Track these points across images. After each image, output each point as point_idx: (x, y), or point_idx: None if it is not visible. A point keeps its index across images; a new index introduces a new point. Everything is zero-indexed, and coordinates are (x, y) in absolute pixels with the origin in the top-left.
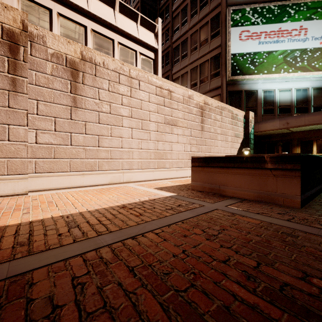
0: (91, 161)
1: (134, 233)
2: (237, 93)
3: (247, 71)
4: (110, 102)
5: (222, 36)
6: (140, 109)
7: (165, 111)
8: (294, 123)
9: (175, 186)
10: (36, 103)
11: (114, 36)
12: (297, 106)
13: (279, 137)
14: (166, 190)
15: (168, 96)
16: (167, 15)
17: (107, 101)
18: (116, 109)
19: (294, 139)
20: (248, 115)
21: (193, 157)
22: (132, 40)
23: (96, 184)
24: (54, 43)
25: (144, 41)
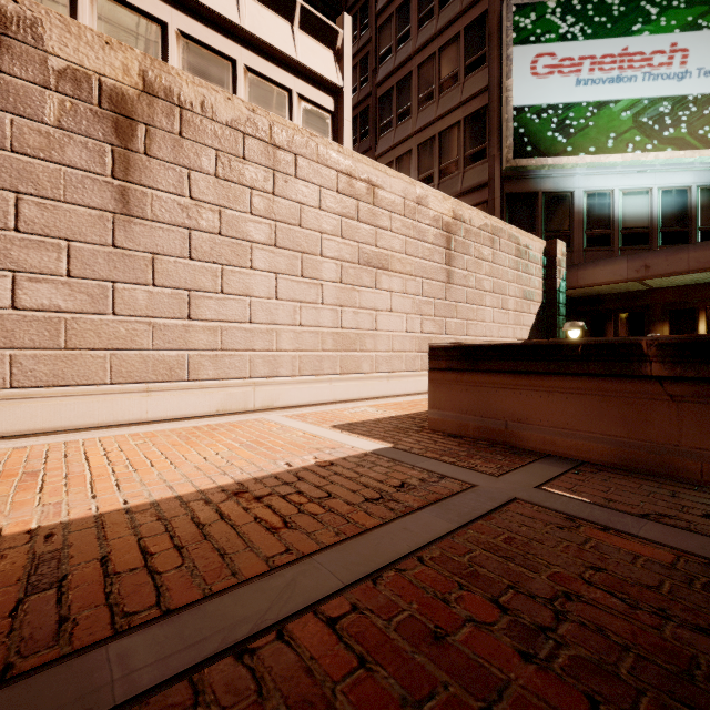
0: (169, 355)
1: (249, 618)
2: (526, 198)
3: (549, 148)
4: (220, 205)
5: (491, 67)
6: (297, 227)
7: (361, 234)
8: (662, 266)
9: (387, 421)
10: (15, 201)
11: (236, 53)
12: (664, 230)
13: (620, 301)
14: (364, 434)
15: (367, 197)
16: (365, 25)
17: (213, 204)
18: (237, 224)
19: (655, 305)
20: (553, 248)
21: (434, 346)
22: (281, 64)
23: (184, 415)
24: (66, 43)
25: (310, 67)
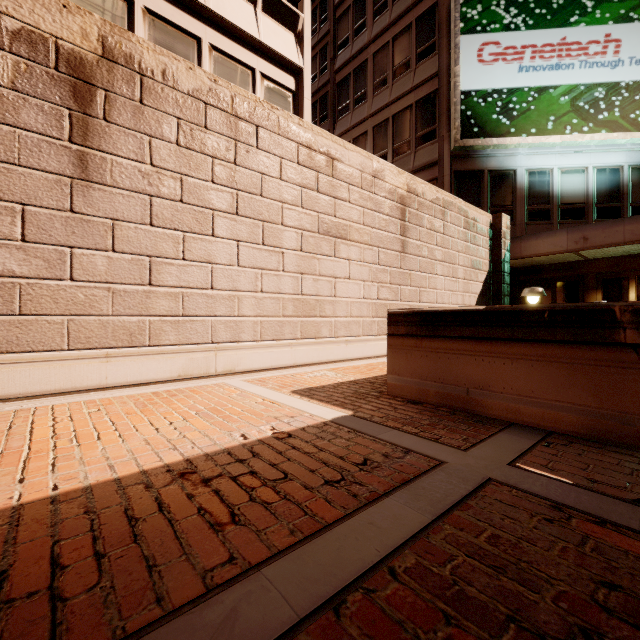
0: (129, 321)
1: None
2: (472, 176)
3: (494, 129)
4: (182, 173)
5: (440, 54)
6: (258, 196)
7: (321, 205)
8: (599, 237)
9: (346, 386)
10: None
11: (201, 31)
12: (599, 205)
13: (557, 271)
14: (324, 400)
15: (326, 170)
16: (324, 18)
17: (175, 171)
18: (199, 192)
19: (589, 274)
20: (498, 221)
21: (393, 312)
22: (244, 44)
23: (145, 380)
24: (21, 4)
25: (272, 48)
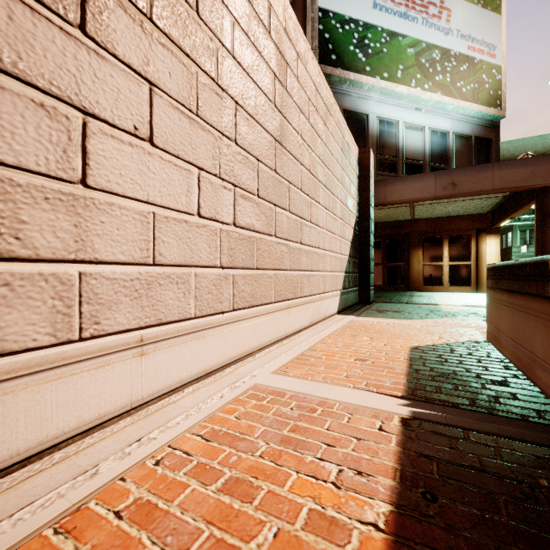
0: None
1: None
2: None
3: (351, 62)
4: None
5: None
6: None
7: None
8: (468, 183)
9: None
10: None
11: None
12: (433, 165)
13: (388, 229)
14: None
15: None
16: None
17: None
18: None
19: (413, 233)
20: (367, 157)
21: None
22: None
23: None
24: None
25: None
